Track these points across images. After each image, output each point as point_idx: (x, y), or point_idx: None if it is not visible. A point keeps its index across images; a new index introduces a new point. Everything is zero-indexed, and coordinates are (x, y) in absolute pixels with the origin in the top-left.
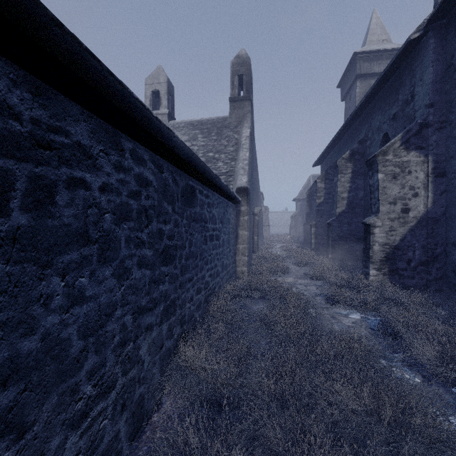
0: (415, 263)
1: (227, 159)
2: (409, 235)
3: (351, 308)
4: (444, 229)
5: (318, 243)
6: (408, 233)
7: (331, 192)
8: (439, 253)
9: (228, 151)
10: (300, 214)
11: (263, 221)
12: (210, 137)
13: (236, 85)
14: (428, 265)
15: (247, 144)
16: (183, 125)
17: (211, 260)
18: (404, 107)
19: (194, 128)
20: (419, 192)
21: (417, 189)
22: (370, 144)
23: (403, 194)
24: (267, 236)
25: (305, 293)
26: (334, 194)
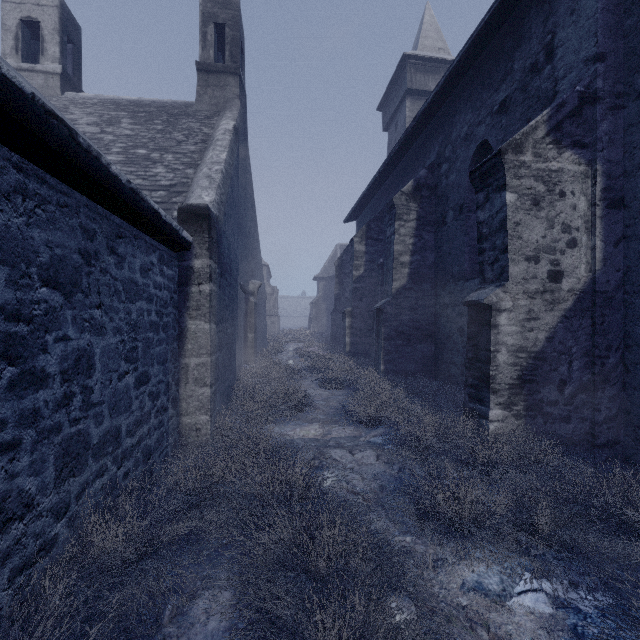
0: (571, 388)
1: (178, 162)
2: (561, 329)
3: (505, 556)
4: (622, 315)
5: (356, 343)
6: (560, 324)
7: (376, 260)
8: (613, 365)
9: (183, 150)
10: (323, 299)
11: (269, 309)
12: (149, 125)
13: (212, 42)
14: (596, 391)
15: (226, 141)
16: (95, 101)
17: None
18: (527, 80)
19: (118, 108)
20: (578, 238)
21: (576, 232)
22: (448, 170)
23: (551, 241)
24: (276, 332)
25: (354, 480)
26: (387, 256)
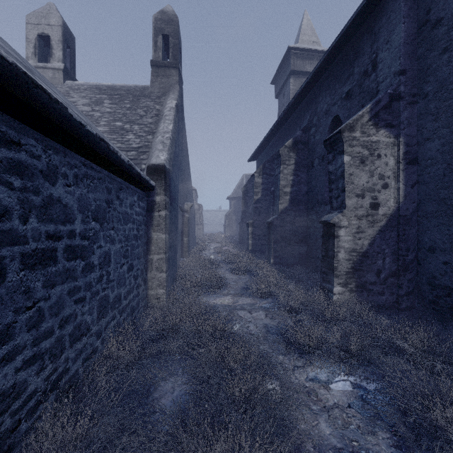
0: (384, 274)
1: (142, 131)
2: (378, 238)
3: (331, 364)
4: (416, 230)
5: (256, 244)
6: (378, 235)
7: (269, 188)
8: (410, 260)
9: (144, 122)
10: (234, 212)
11: (196, 220)
12: (121, 104)
13: (160, 47)
14: (399, 276)
15: (171, 116)
16: (85, 87)
17: (42, 315)
18: (362, 80)
19: (101, 92)
20: (389, 183)
21: (387, 179)
22: (315, 132)
23: (372, 185)
24: (201, 236)
25: (251, 327)
26: (276, 188)
